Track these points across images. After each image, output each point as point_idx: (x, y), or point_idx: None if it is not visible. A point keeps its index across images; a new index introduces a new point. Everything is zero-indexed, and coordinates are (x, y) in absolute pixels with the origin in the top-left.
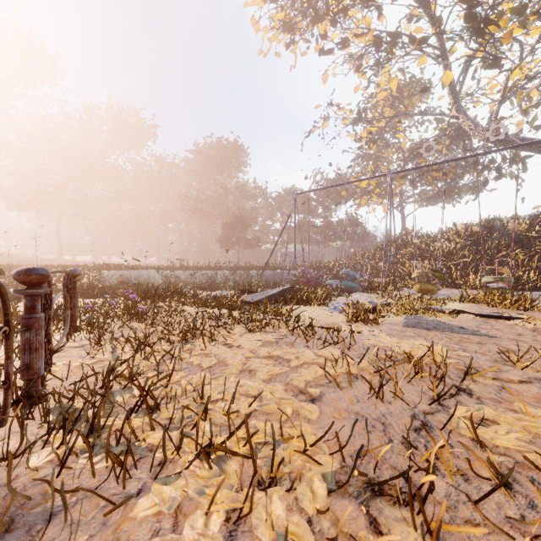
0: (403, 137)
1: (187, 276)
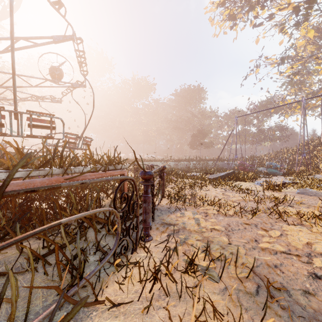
0: (320, 67)
1: (174, 165)
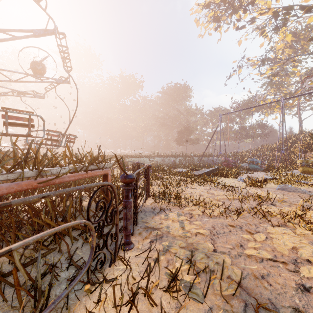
0: (297, 69)
1: (160, 161)
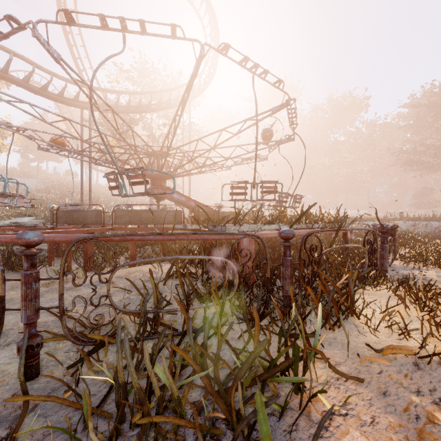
0: None
1: (407, 227)
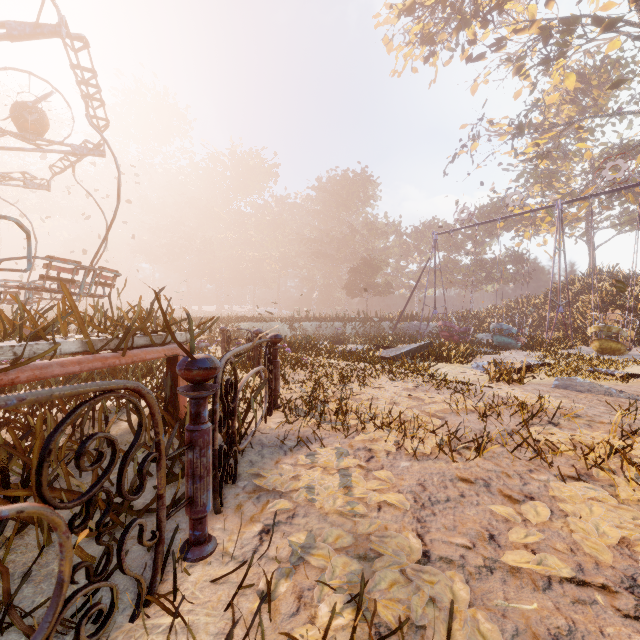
0: (587, 146)
1: (313, 328)
